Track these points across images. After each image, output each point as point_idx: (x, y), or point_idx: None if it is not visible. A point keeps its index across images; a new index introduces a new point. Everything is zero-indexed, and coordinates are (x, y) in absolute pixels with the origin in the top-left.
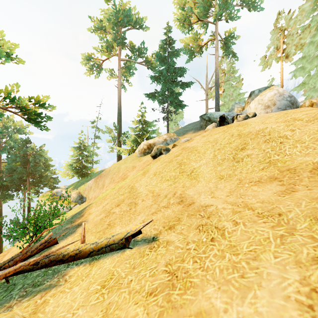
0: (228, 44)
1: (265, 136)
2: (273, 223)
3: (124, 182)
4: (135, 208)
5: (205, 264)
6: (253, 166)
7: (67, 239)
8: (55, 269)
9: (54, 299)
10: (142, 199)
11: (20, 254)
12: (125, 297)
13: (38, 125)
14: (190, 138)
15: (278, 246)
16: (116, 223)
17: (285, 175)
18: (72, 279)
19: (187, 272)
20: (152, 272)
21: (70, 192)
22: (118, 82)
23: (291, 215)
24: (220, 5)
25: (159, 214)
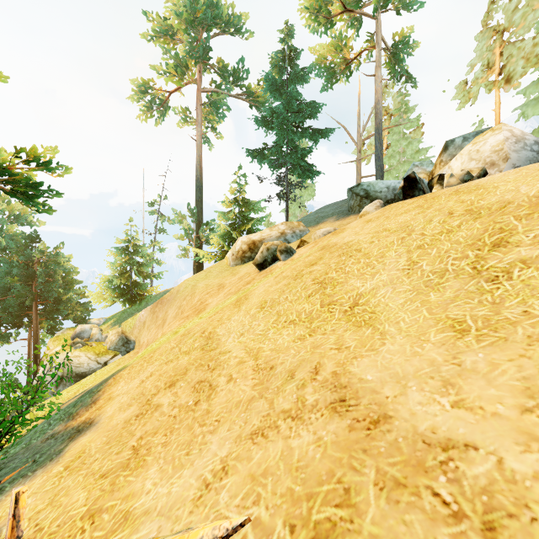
0: (399, 57)
1: None
2: None
3: (198, 320)
4: (208, 404)
5: None
6: None
7: (33, 480)
8: None
9: None
10: (229, 376)
11: None
12: None
13: (31, 204)
14: (334, 228)
15: None
16: (152, 452)
17: None
18: None
19: None
20: None
21: (107, 331)
22: (197, 131)
23: None
24: None
25: (274, 446)
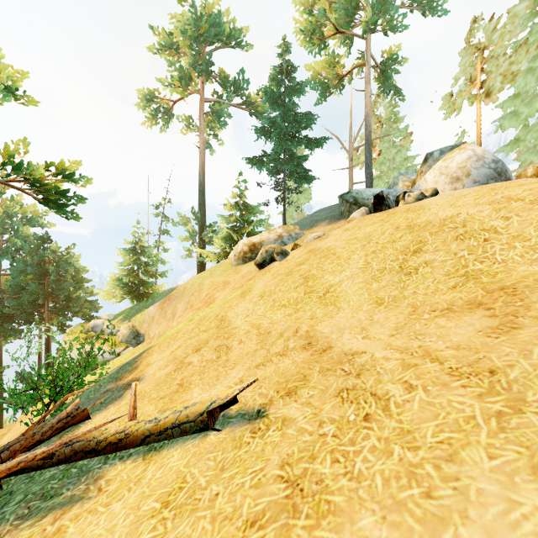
0: (387, 74)
1: (456, 228)
2: (481, 389)
3: (210, 309)
4: (227, 356)
5: (355, 467)
6: (436, 281)
7: (108, 410)
8: (83, 466)
9: (77, 526)
10: (240, 340)
11: (21, 439)
12: (205, 528)
13: (61, 212)
14: (323, 233)
15: (495, 435)
16: (193, 383)
17: (498, 299)
18: (111, 488)
19: (321, 482)
20: (256, 479)
21: (117, 326)
22: (200, 139)
23: (515, 374)
24: (374, 6)
25: (269, 368)
